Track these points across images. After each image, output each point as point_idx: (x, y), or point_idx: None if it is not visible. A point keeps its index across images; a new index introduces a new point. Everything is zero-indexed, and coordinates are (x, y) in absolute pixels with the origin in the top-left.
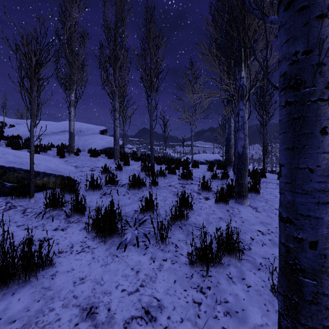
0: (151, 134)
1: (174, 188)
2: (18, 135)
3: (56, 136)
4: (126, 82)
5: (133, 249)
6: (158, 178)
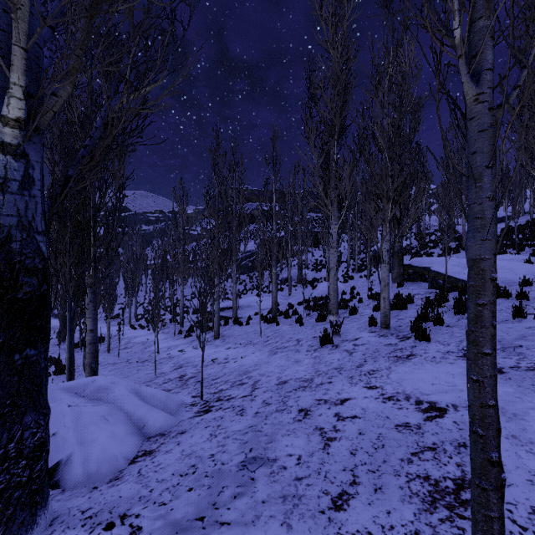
0: None
1: None
2: None
3: None
4: None
5: None
6: None
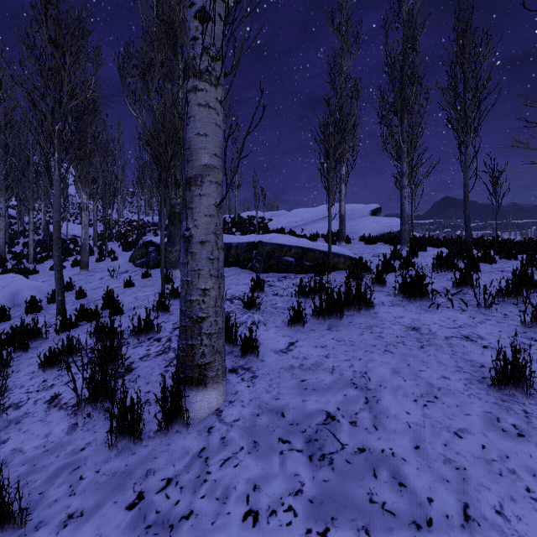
0: (465, 200)
1: (509, 273)
2: (281, 227)
3: (317, 225)
4: (419, 130)
5: (447, 309)
6: (479, 263)
